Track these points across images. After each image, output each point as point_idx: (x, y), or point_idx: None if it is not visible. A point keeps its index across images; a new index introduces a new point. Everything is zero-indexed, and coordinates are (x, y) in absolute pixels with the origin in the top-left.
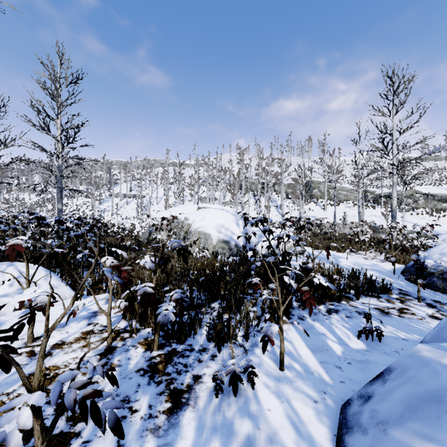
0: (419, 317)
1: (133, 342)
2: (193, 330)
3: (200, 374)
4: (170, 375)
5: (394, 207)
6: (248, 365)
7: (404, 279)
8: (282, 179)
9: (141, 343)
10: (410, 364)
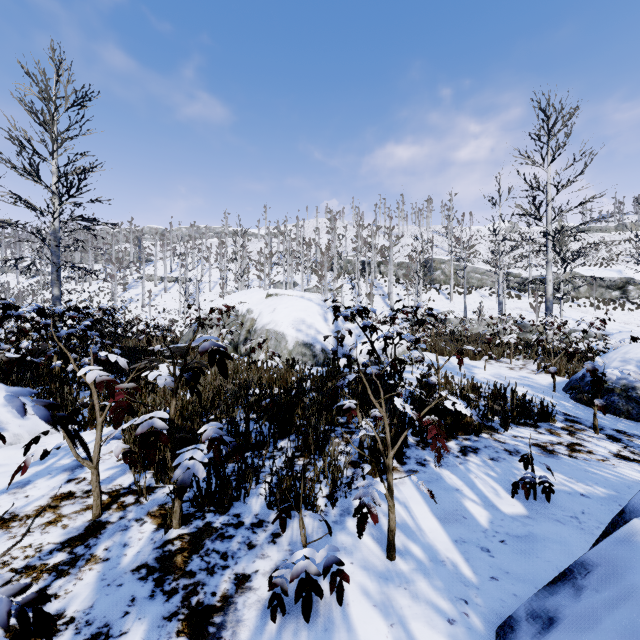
0: (600, 457)
1: (138, 513)
2: (244, 488)
3: (248, 571)
4: (193, 576)
5: (549, 295)
6: (332, 559)
7: (569, 398)
8: (391, 256)
9: (153, 514)
10: (625, 558)
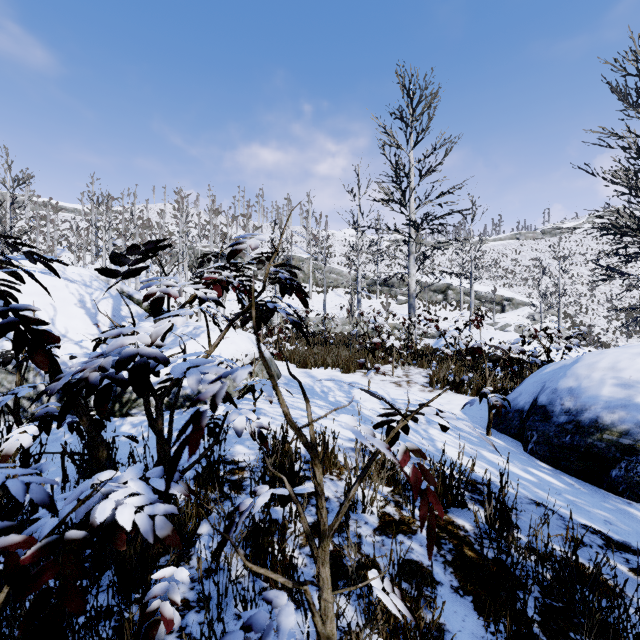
0: None
1: None
2: None
3: None
4: None
5: (412, 290)
6: None
7: (526, 451)
8: (248, 248)
9: None
10: None
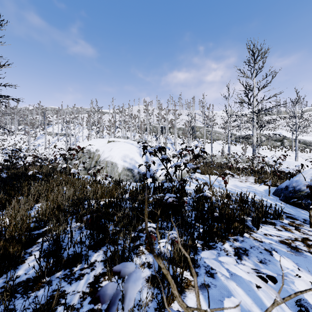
0: None
1: None
2: None
3: None
4: None
5: (254, 143)
6: None
7: (279, 199)
8: (175, 124)
9: None
10: None
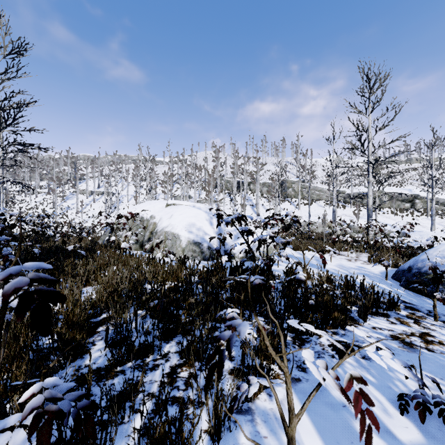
0: None
1: None
2: (109, 434)
3: None
4: None
5: (370, 205)
6: None
7: (399, 285)
8: (257, 178)
9: None
10: None
